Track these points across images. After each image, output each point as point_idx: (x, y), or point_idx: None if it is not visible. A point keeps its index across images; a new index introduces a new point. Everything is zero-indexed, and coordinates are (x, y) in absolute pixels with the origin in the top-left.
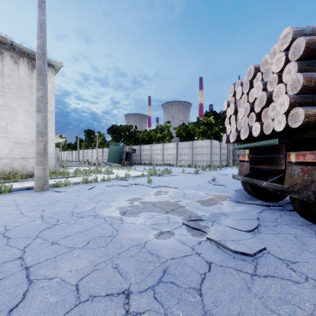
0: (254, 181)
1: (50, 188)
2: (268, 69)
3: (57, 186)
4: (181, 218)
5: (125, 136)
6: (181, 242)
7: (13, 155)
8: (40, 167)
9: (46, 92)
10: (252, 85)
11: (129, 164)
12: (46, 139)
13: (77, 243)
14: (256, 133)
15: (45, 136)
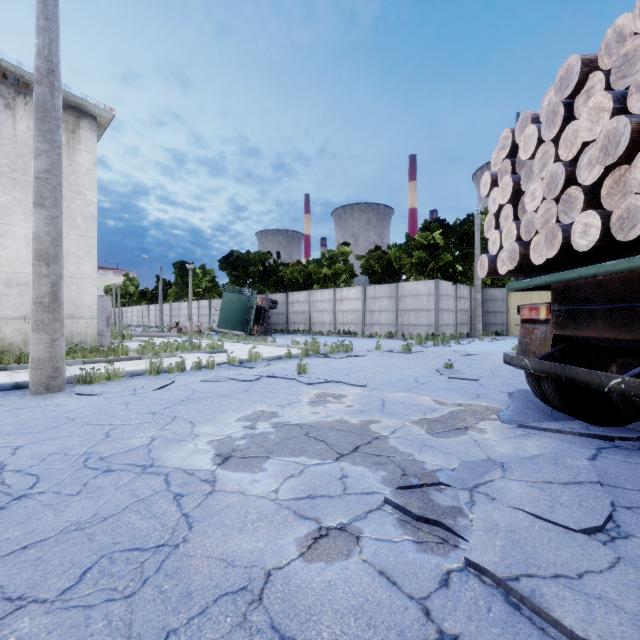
0: (576, 373)
1: (70, 385)
2: (631, 52)
3: (87, 382)
4: (379, 479)
5: (256, 274)
6: (384, 576)
7: (2, 311)
8: (43, 337)
9: (58, 161)
10: (570, 114)
11: (263, 331)
12: (58, 272)
13: (47, 577)
14: (588, 240)
15: (54, 263)
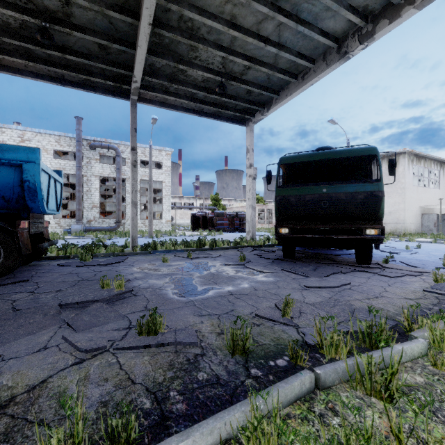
0: None
1: None
2: None
3: None
4: None
5: None
6: None
7: None
8: None
9: None
10: None
11: None
12: None
13: None
14: None
15: None
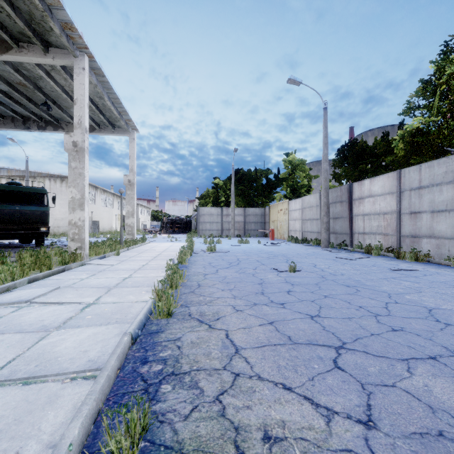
0: None
1: None
2: None
3: None
4: None
5: None
6: None
7: (54, 225)
8: None
9: None
10: None
11: (164, 232)
12: None
13: None
14: None
15: None
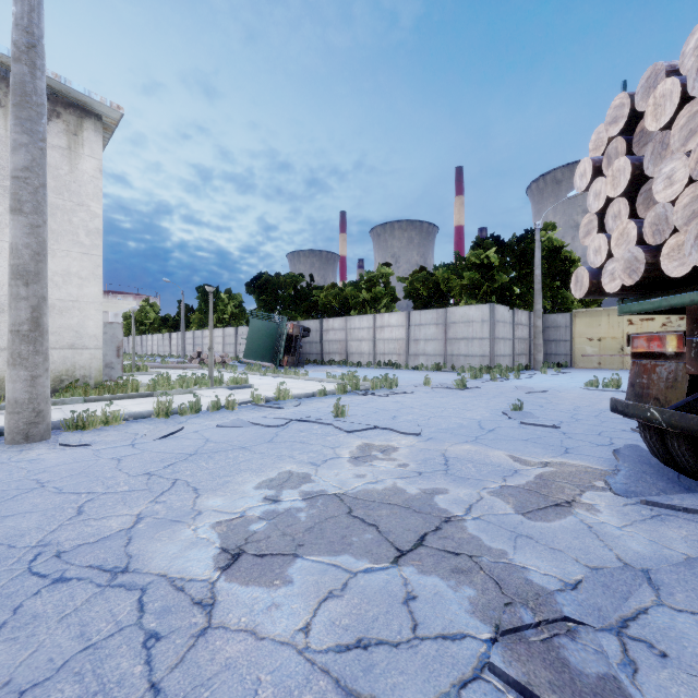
0: None
1: (58, 431)
2: None
3: (79, 427)
4: (466, 604)
5: (286, 299)
6: None
7: None
8: (21, 373)
9: (41, 157)
10: None
11: (294, 362)
12: (40, 293)
13: None
14: None
15: (35, 282)
